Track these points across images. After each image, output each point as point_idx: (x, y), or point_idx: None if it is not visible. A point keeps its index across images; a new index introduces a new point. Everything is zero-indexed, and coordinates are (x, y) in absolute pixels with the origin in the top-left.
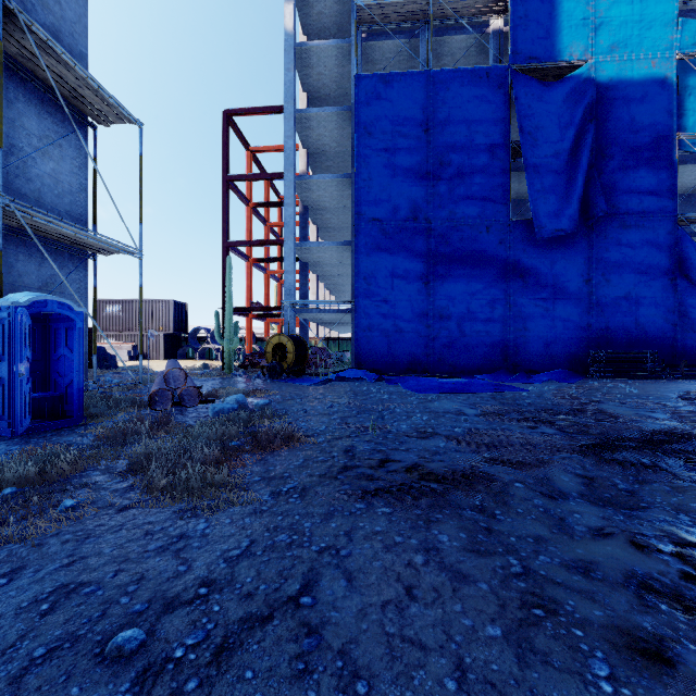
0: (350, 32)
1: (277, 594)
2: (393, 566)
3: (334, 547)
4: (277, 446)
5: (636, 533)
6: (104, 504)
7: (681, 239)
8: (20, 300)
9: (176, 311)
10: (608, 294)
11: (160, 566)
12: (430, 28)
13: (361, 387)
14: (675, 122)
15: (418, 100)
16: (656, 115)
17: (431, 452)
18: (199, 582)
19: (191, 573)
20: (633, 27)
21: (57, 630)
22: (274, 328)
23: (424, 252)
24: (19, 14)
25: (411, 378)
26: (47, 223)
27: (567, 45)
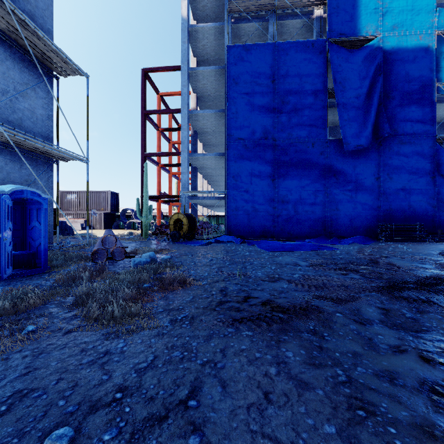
0: (224, 18)
1: (172, 398)
2: (254, 375)
3: (213, 361)
4: (175, 287)
5: (423, 350)
6: (55, 328)
7: (438, 151)
8: (5, 190)
9: (112, 198)
10: (391, 187)
11: (89, 375)
12: (275, 15)
13: (231, 247)
14: (435, 75)
15: (267, 61)
16: (422, 71)
17: (278, 292)
18: (116, 388)
19: (111, 381)
20: (407, 14)
21: (9, 427)
22: (175, 209)
23: (272, 160)
24: (5, 2)
25: (263, 241)
26: (25, 139)
27: (364, 25)
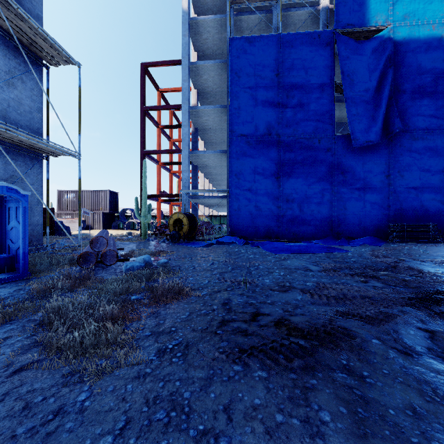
0: (226, 11)
1: None
2: None
3: (212, 431)
4: (169, 299)
5: None
6: (3, 363)
7: None
8: None
9: (111, 197)
10: (402, 185)
11: None
12: (279, 6)
13: (234, 249)
14: None
15: (271, 54)
16: (435, 63)
17: (292, 306)
18: None
19: None
20: (419, 3)
21: None
22: (176, 209)
23: (276, 157)
24: None
25: (268, 243)
26: (5, 130)
27: (373, 15)
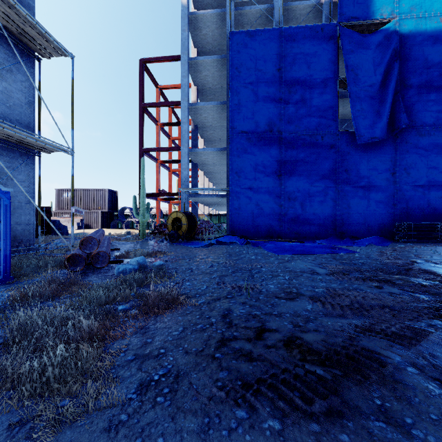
0: (226, 6)
1: None
2: None
3: None
4: (161, 310)
5: None
6: None
7: None
8: None
9: (110, 196)
10: (408, 182)
11: None
12: (281, 0)
13: (234, 249)
14: None
15: (273, 48)
16: None
17: (303, 318)
18: None
19: None
20: None
21: None
22: (176, 208)
23: (278, 154)
24: None
25: (270, 243)
26: None
27: (378, 7)
